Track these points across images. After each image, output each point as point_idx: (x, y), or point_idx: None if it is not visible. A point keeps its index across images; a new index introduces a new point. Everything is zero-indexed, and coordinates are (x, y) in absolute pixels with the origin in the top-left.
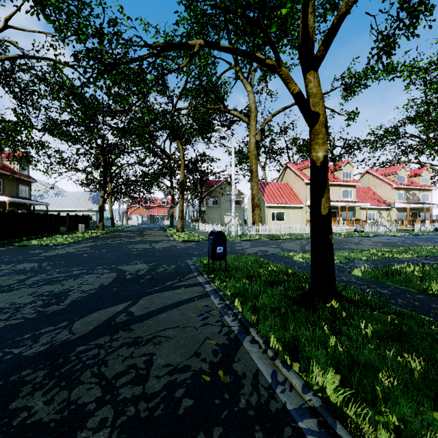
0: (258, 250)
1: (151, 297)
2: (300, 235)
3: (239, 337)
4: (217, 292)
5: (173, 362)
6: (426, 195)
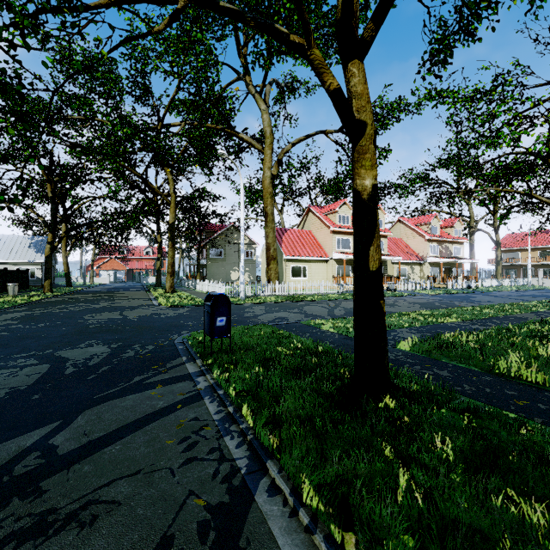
0: (275, 318)
1: (101, 409)
2: (326, 295)
3: (249, 482)
4: (216, 390)
5: None
6: (458, 248)
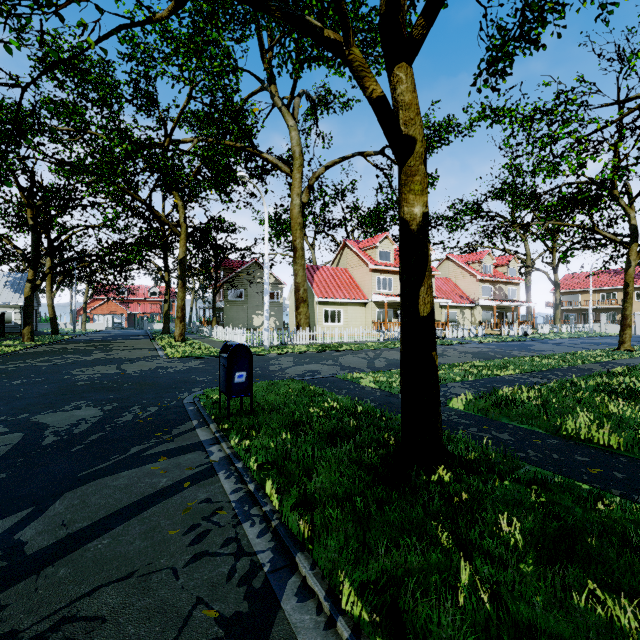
0: (306, 371)
1: (86, 490)
2: (365, 343)
3: (274, 582)
4: (233, 463)
5: None
6: (513, 290)
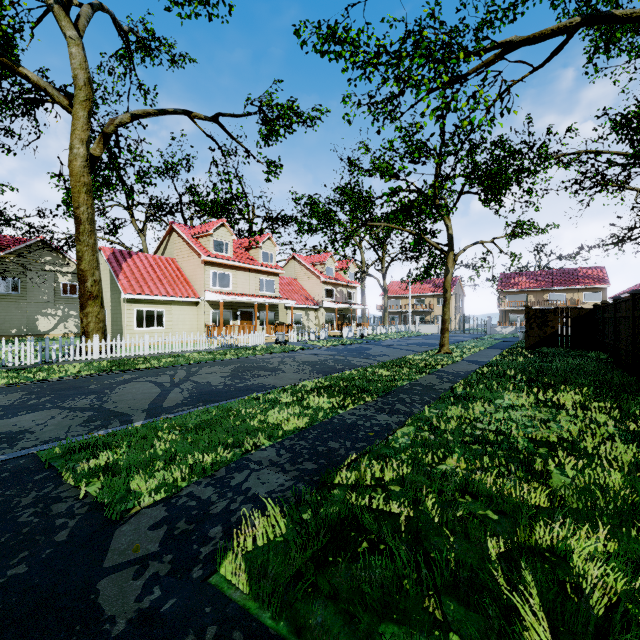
0: None
1: None
2: (187, 355)
3: None
4: None
5: None
6: (352, 293)
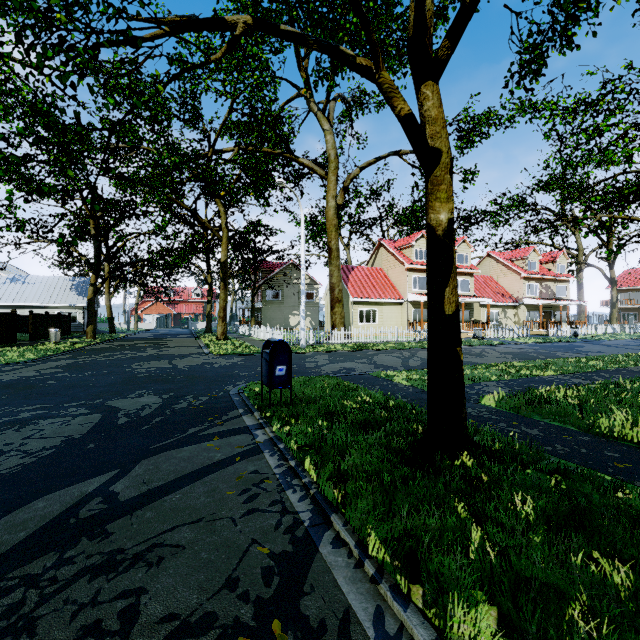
0: (340, 368)
1: (157, 459)
2: (400, 343)
3: (313, 534)
4: (276, 444)
5: (181, 608)
6: (562, 288)
